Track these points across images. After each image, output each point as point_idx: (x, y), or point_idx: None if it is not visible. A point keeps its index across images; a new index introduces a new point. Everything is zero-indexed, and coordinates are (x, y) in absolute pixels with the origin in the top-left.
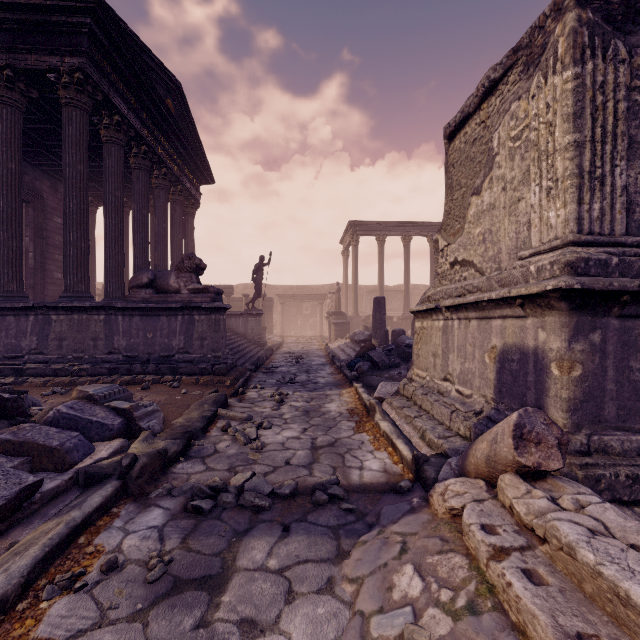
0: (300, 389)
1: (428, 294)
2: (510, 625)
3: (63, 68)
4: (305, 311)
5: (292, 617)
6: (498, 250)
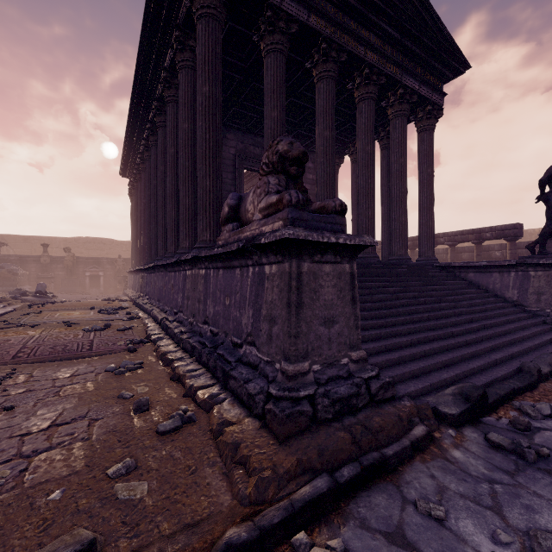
0: None
1: None
2: None
3: None
4: None
5: None
6: None
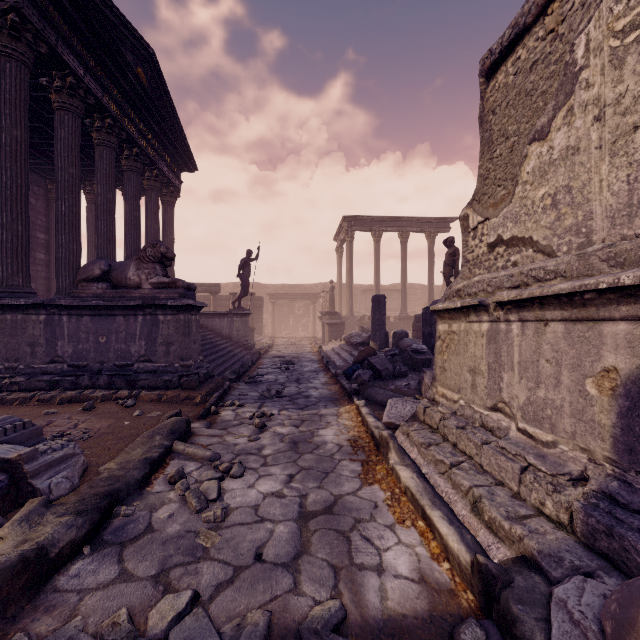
0: (288, 406)
1: (458, 287)
2: None
3: None
4: (297, 311)
5: None
6: (586, 215)
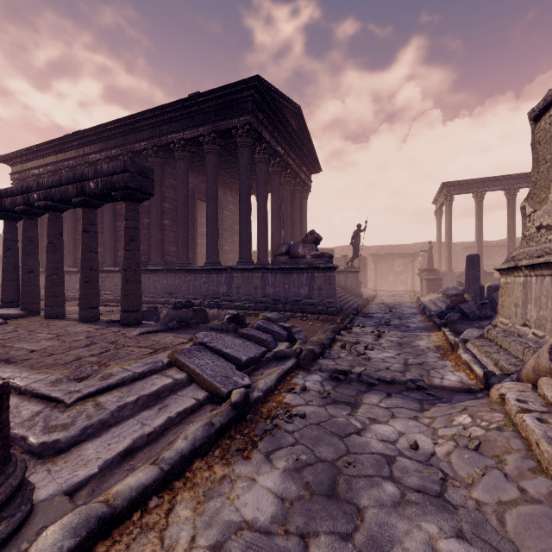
0: (394, 330)
1: (512, 254)
2: (520, 437)
3: (239, 125)
4: (396, 268)
5: (395, 422)
6: None
